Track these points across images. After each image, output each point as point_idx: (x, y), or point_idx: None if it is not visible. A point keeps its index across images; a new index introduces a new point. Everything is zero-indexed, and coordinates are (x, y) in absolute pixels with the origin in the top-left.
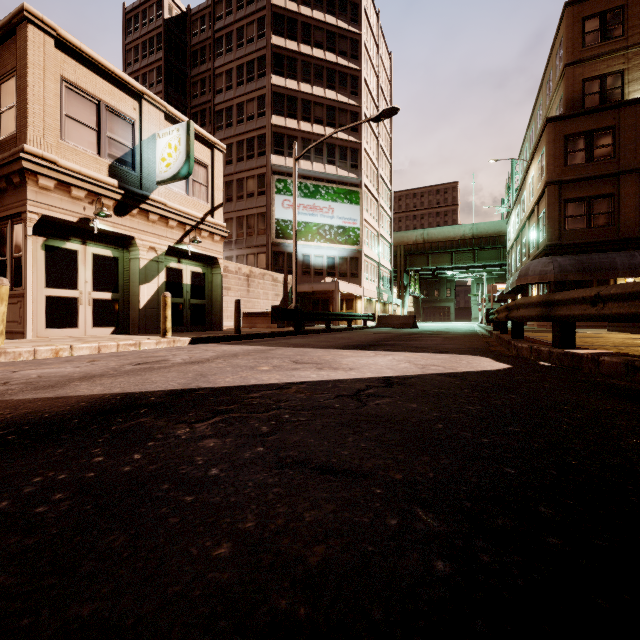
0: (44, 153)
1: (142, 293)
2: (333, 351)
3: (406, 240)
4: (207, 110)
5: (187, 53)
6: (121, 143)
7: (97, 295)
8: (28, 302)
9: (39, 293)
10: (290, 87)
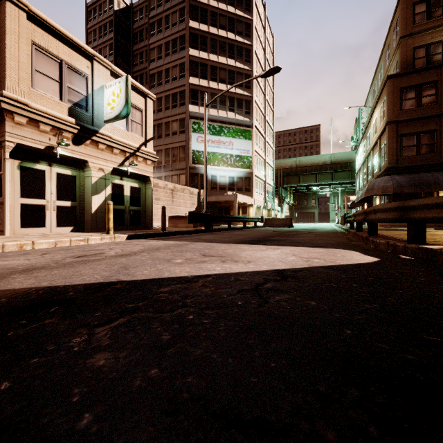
0: (18, 97)
1: (93, 202)
2: (233, 245)
3: (284, 165)
4: (144, 74)
5: (130, 34)
6: (78, 92)
7: (60, 203)
8: (6, 208)
9: (15, 201)
10: (202, 57)
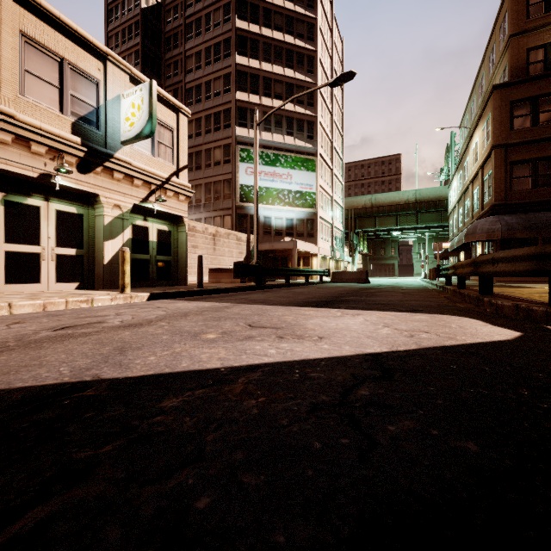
0: (0, 106)
1: (106, 249)
2: (294, 309)
3: (356, 204)
4: (179, 89)
5: (162, 39)
6: (85, 102)
7: (61, 251)
8: None
9: None
10: (253, 66)
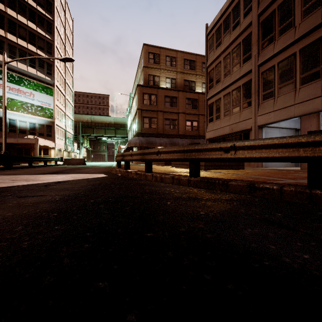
0: None
1: None
2: (35, 175)
3: (82, 119)
4: None
5: None
6: None
7: None
8: None
9: None
10: None
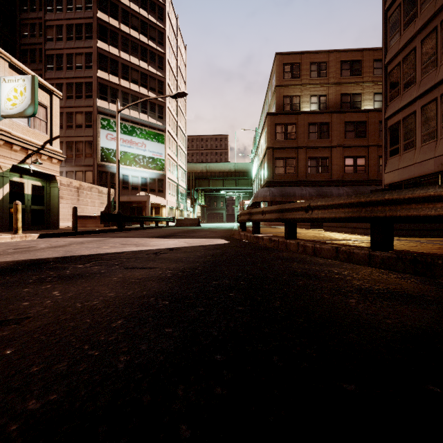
0: None
1: None
2: (145, 239)
3: (196, 169)
4: (37, 50)
5: None
6: None
7: None
8: None
9: None
10: (112, 52)
